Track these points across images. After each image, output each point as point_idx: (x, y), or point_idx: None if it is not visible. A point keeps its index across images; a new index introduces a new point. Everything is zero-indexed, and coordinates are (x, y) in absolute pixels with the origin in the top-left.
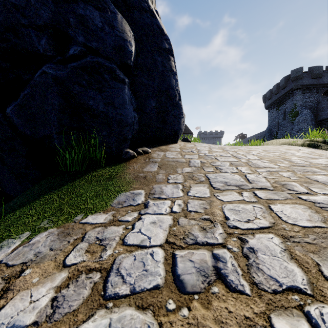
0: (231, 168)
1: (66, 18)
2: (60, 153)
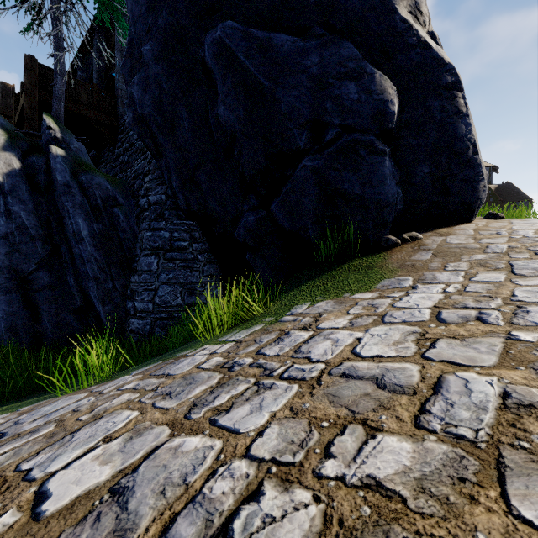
0: None
1: (323, 107)
2: (313, 244)
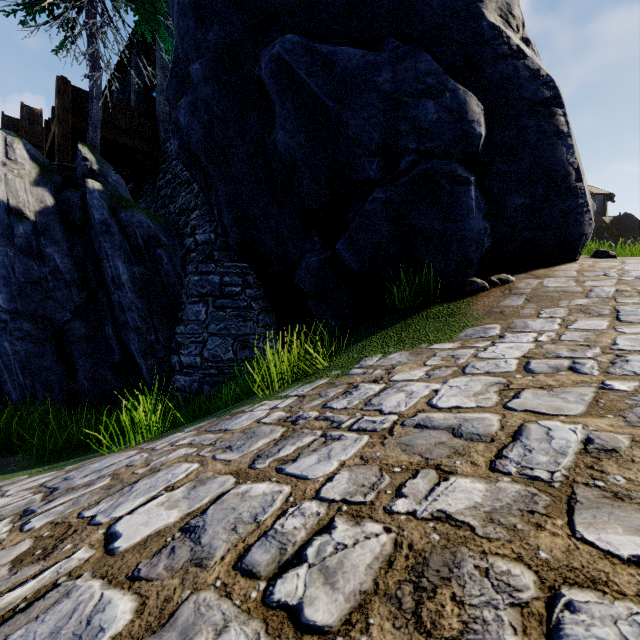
0: None
1: (397, 130)
2: (385, 289)
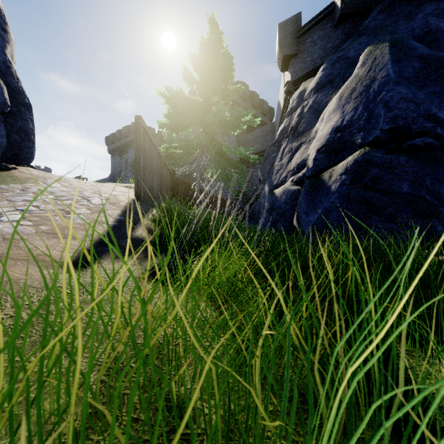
0: (75, 182)
1: None
2: None
